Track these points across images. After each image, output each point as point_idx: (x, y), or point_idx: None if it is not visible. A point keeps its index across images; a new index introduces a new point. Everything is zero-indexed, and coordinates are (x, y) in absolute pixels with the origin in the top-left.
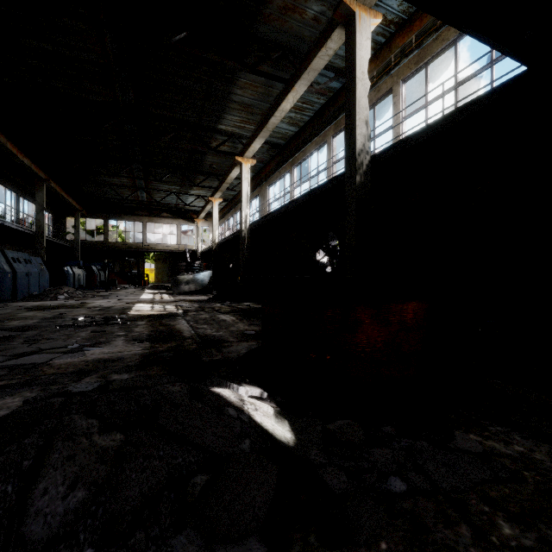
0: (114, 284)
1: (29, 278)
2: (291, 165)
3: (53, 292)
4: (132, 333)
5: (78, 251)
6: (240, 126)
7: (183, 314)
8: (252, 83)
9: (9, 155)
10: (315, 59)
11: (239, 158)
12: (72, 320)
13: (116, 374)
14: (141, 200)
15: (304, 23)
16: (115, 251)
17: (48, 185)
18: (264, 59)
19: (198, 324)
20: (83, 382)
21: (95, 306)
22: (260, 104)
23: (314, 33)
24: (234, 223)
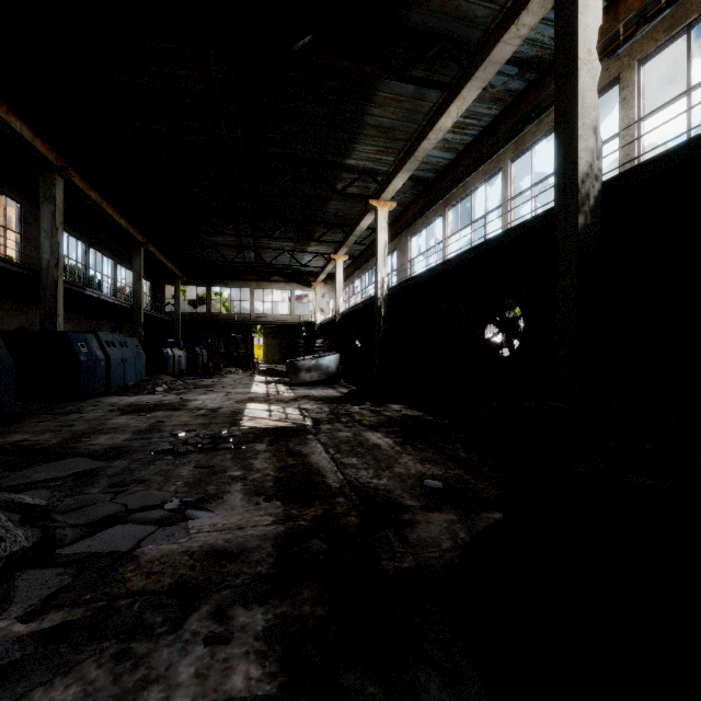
0: (218, 367)
1: (125, 364)
2: (444, 206)
3: (150, 383)
4: (251, 473)
5: (178, 325)
6: (374, 158)
7: (313, 428)
8: (395, 97)
9: (106, 217)
10: (497, 45)
11: (373, 201)
12: (170, 436)
13: (240, 608)
14: (249, 262)
15: None
16: (218, 324)
17: (146, 250)
18: (416, 58)
19: (343, 455)
20: (186, 633)
21: (198, 407)
22: (403, 126)
23: (492, 10)
24: (361, 287)
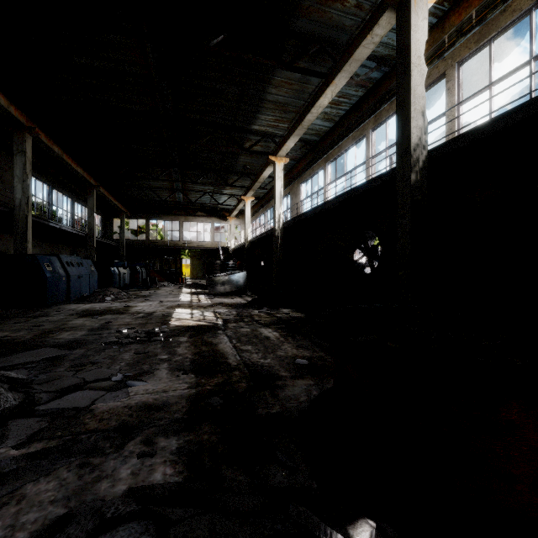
0: (154, 282)
1: (81, 280)
2: (325, 161)
3: (101, 294)
4: (175, 356)
5: (123, 249)
6: (273, 125)
7: (223, 326)
8: (287, 80)
9: (65, 166)
10: (358, 48)
11: (272, 157)
12: (116, 332)
13: (162, 438)
14: (178, 201)
15: (345, 12)
16: (155, 249)
17: (98, 191)
18: (301, 54)
19: (242, 344)
20: (126, 452)
21: (138, 312)
22: (294, 102)
23: (355, 21)
24: (265, 221)
